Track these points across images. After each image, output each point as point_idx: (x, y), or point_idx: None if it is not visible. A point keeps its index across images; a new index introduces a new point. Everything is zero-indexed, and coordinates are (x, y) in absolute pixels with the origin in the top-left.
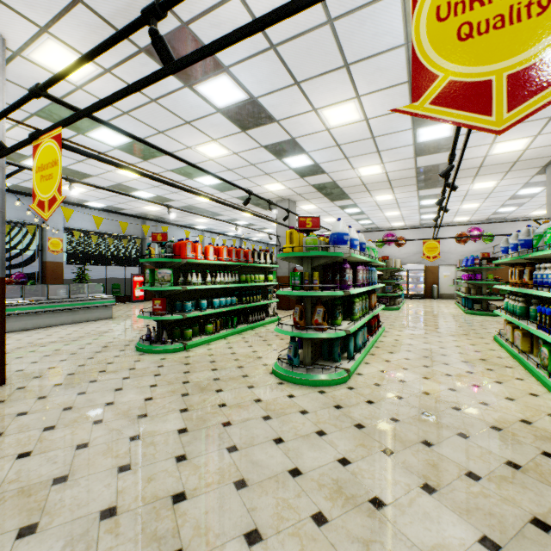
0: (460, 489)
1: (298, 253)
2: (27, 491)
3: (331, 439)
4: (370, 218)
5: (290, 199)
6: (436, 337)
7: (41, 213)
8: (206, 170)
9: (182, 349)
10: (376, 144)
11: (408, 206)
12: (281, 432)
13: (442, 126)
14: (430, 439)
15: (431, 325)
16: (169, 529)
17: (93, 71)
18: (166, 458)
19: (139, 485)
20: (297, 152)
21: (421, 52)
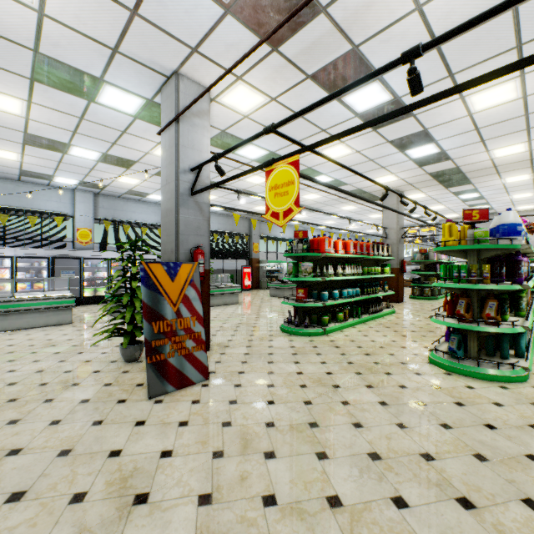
0: None
1: (467, 246)
2: (296, 428)
3: None
4: (489, 202)
5: (398, 189)
6: None
7: (275, 222)
8: (358, 173)
9: (323, 334)
10: (528, 121)
11: None
12: (486, 419)
13: None
14: None
15: None
16: (439, 479)
17: (262, 102)
18: (387, 423)
19: (382, 440)
20: (424, 142)
21: None
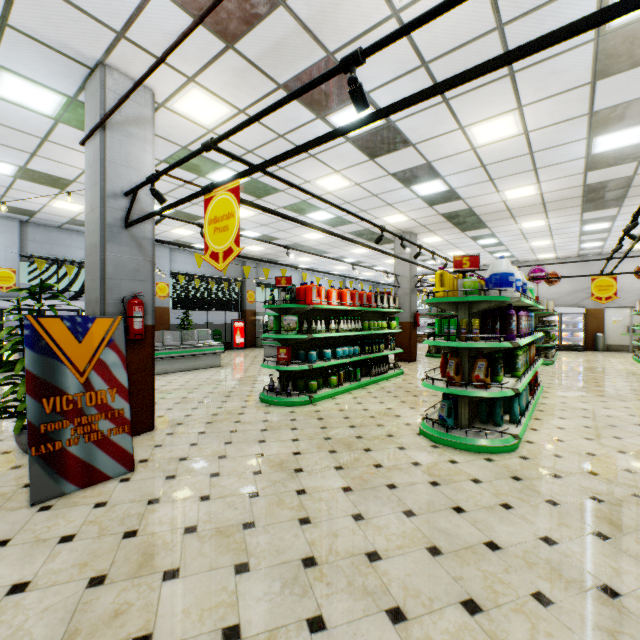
0: None
1: (455, 298)
2: (223, 532)
3: (521, 514)
4: (509, 249)
5: (411, 231)
6: (619, 401)
7: (215, 265)
8: (342, 208)
9: (309, 403)
10: (534, 160)
11: (564, 233)
12: (457, 501)
13: (630, 131)
14: None
15: (606, 385)
16: (377, 586)
17: (227, 114)
18: (342, 515)
19: (327, 539)
20: (430, 178)
21: None
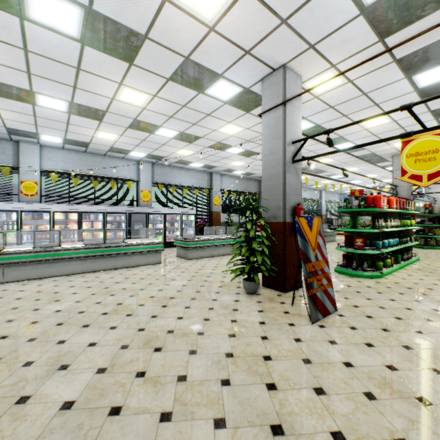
0: None
1: None
2: None
3: None
4: None
5: None
6: None
7: (415, 183)
8: None
9: (381, 277)
10: None
11: None
12: None
13: None
14: None
15: None
16: None
17: (338, 84)
18: None
19: None
20: None
21: None
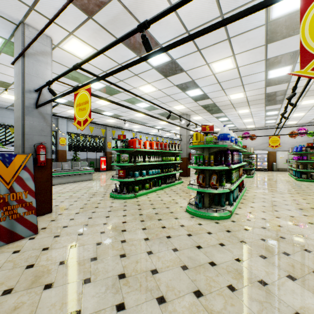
0: (311, 279)
1: (202, 145)
2: (80, 263)
3: (228, 248)
4: (234, 123)
5: (187, 113)
6: (280, 194)
7: (79, 127)
8: (149, 101)
9: (134, 197)
10: (242, 81)
11: (258, 115)
12: (199, 243)
13: (284, 68)
14: (287, 251)
15: (275, 186)
16: (154, 286)
17: (91, 52)
18: (142, 252)
19: (132, 264)
20: (194, 88)
21: (305, 43)
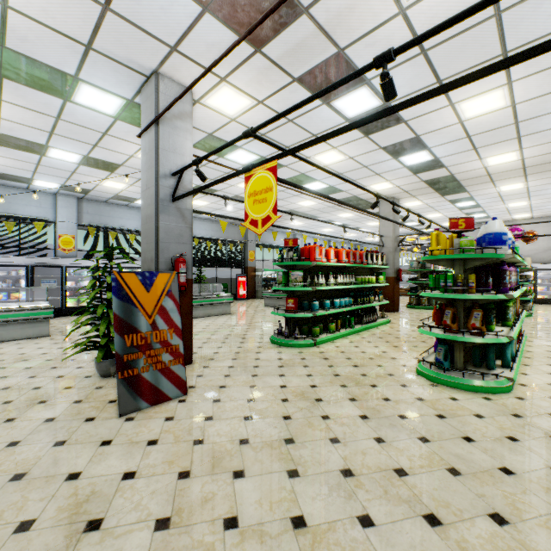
0: None
1: (452, 255)
2: (270, 445)
3: (528, 446)
4: (486, 211)
5: (394, 197)
6: None
7: (254, 230)
8: (346, 180)
9: (313, 345)
10: (518, 129)
11: (542, 194)
12: (465, 432)
13: None
14: None
15: None
16: (409, 496)
17: (248, 105)
18: (365, 438)
19: (357, 456)
20: (417, 149)
21: None
